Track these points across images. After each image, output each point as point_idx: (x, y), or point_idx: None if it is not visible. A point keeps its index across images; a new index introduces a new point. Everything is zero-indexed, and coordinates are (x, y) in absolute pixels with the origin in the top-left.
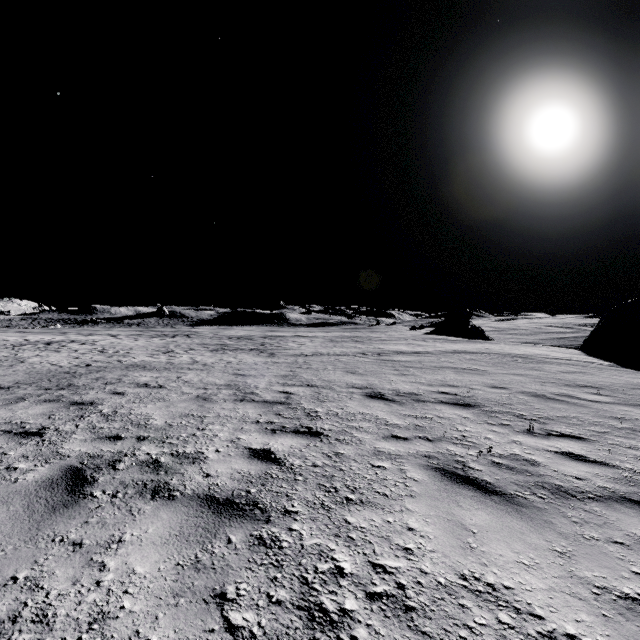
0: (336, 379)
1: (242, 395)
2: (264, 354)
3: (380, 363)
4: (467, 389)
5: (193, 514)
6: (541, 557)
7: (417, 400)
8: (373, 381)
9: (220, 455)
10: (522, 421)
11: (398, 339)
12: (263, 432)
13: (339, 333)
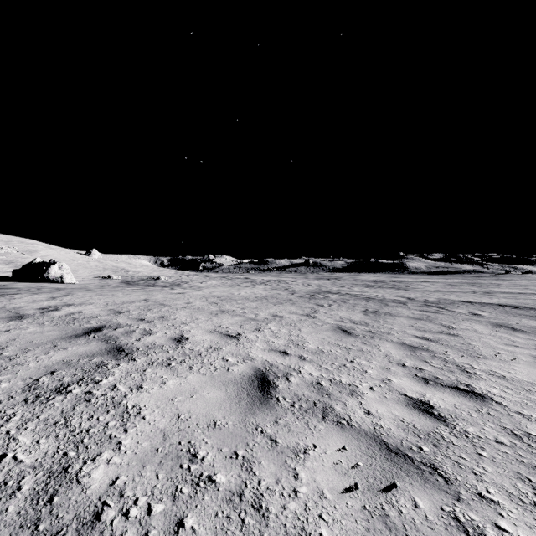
0: (449, 298)
1: (406, 298)
2: (401, 290)
3: (482, 295)
4: (524, 304)
5: (414, 306)
6: (486, 313)
7: (488, 304)
8: (470, 300)
9: (412, 303)
10: (531, 310)
11: (519, 285)
12: (421, 303)
13: (459, 280)
